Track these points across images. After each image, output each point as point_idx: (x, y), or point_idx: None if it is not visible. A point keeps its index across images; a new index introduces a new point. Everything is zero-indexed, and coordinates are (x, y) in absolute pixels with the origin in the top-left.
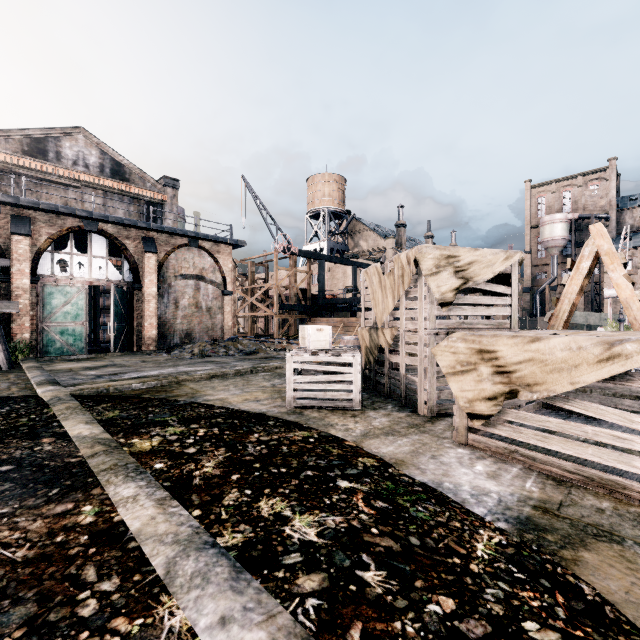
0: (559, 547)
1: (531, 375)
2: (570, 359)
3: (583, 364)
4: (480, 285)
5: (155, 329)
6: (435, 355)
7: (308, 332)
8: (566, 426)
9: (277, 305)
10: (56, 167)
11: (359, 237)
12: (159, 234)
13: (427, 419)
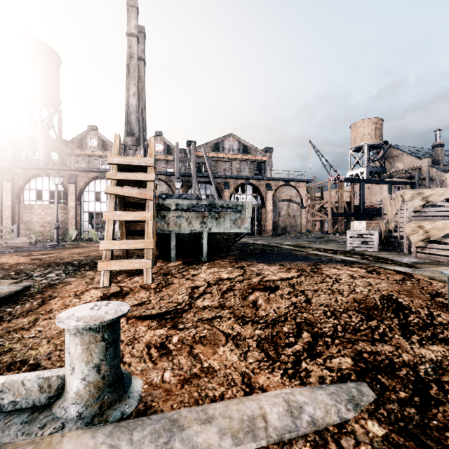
0: (420, 264)
1: (434, 232)
2: (443, 227)
3: (446, 228)
4: (437, 203)
5: (271, 226)
6: (404, 229)
7: (355, 224)
8: (444, 246)
9: (330, 213)
10: (222, 154)
11: (395, 160)
12: (272, 181)
13: (406, 254)
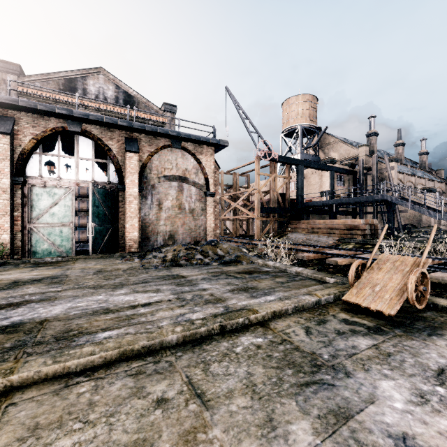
0: None
1: None
2: None
3: None
4: None
5: (136, 230)
6: None
7: None
8: None
9: (258, 208)
10: (82, 100)
11: (329, 149)
12: (142, 135)
13: None
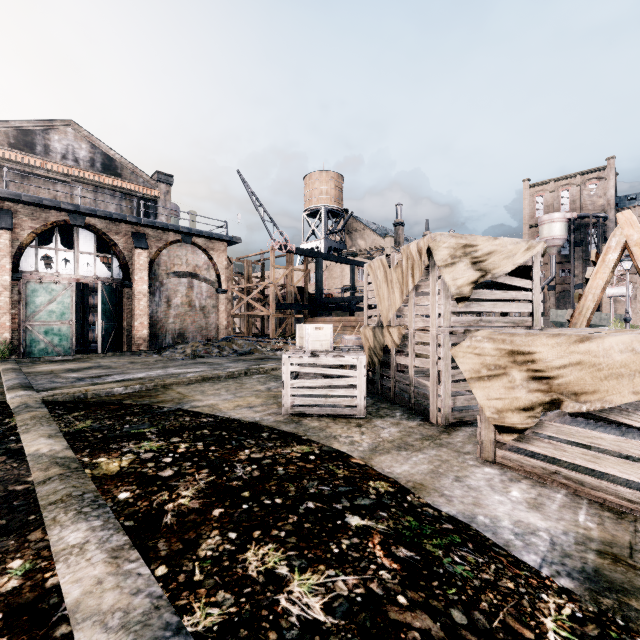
0: None
1: (578, 382)
2: (633, 363)
3: None
4: (499, 278)
5: (146, 329)
6: (455, 357)
7: (307, 331)
8: (625, 445)
9: (274, 304)
10: (44, 161)
11: (357, 236)
12: (150, 229)
13: (442, 429)
